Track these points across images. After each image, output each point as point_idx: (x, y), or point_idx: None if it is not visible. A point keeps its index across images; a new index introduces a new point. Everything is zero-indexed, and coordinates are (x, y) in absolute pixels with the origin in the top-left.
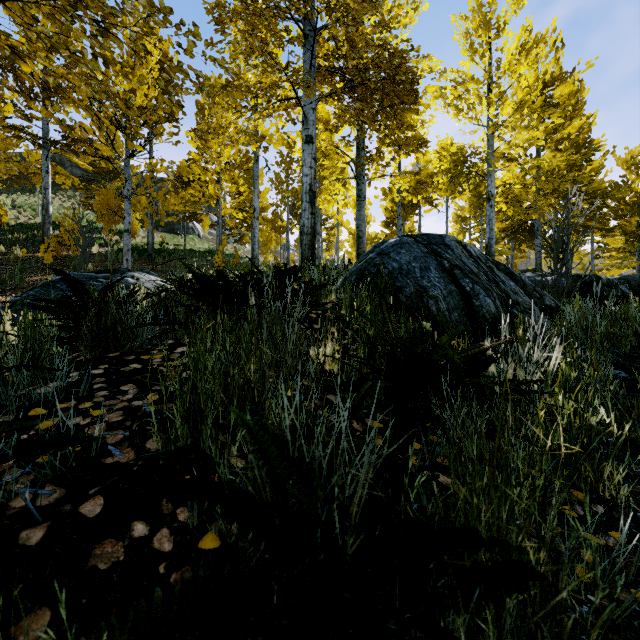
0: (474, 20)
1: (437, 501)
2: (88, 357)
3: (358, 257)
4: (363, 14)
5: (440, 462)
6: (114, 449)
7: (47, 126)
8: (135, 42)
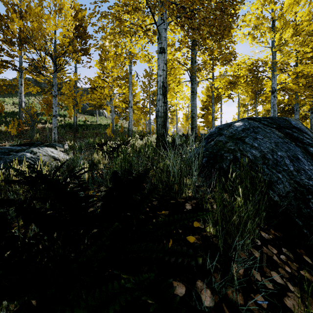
0: None
1: None
2: None
3: (192, 129)
4: None
5: None
6: None
7: (21, 60)
8: None
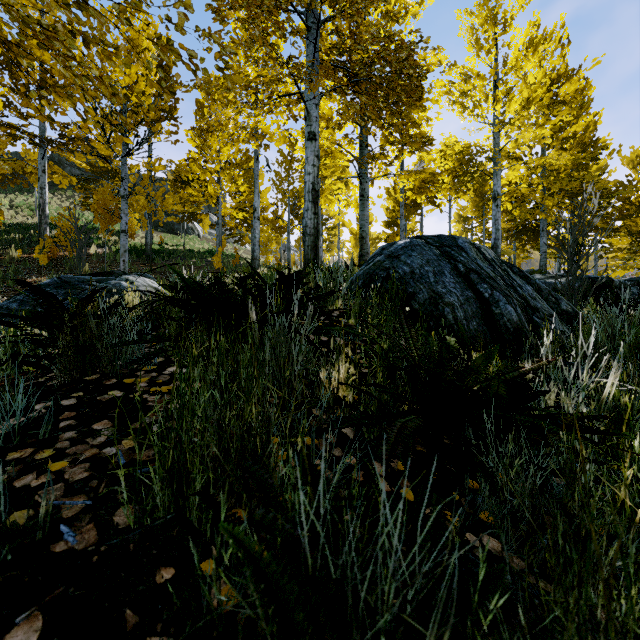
0: (480, 15)
1: (525, 635)
2: (62, 381)
3: (361, 258)
4: (369, 3)
5: (484, 519)
6: (67, 532)
7: (44, 124)
8: (118, 16)
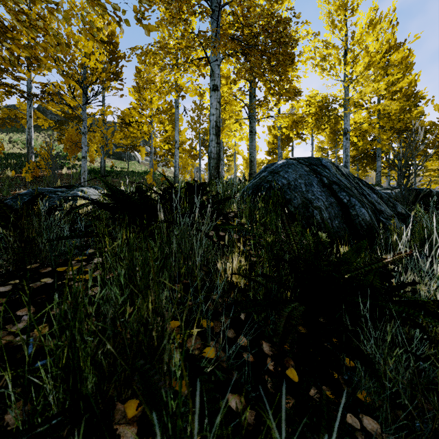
0: (335, 3)
1: None
2: (7, 269)
3: (250, 176)
4: None
5: (362, 399)
6: None
7: (30, 84)
8: None
